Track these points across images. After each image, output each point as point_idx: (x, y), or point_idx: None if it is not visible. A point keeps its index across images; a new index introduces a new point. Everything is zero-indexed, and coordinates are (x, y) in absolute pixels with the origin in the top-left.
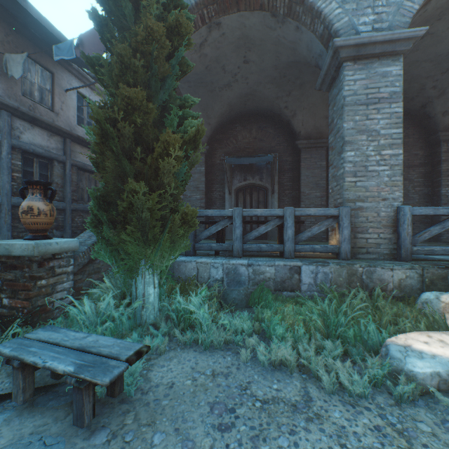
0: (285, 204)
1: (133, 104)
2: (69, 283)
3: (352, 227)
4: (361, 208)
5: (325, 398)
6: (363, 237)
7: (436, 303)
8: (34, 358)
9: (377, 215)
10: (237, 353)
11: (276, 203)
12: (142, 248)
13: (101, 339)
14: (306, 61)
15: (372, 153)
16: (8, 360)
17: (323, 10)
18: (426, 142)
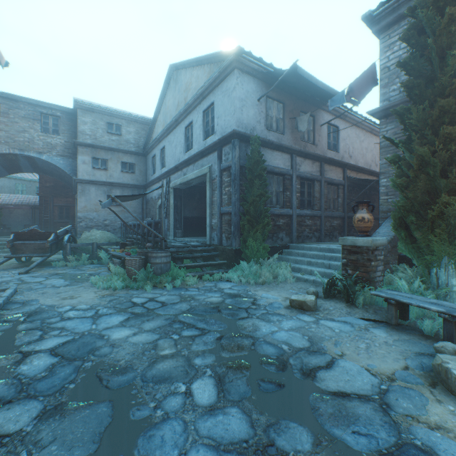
0: None
1: (449, 137)
2: (381, 267)
3: None
4: None
5: None
6: None
7: None
8: (406, 300)
9: None
10: None
11: None
12: (446, 246)
13: (443, 302)
14: None
15: None
16: (385, 299)
17: None
18: None
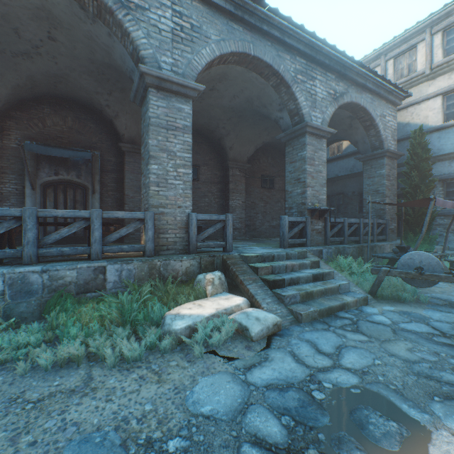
0: (109, 205)
1: None
2: None
3: (156, 229)
4: (163, 213)
5: (107, 373)
6: (164, 237)
7: (203, 281)
8: None
9: (175, 219)
10: (15, 369)
11: (97, 203)
12: None
13: None
14: (122, 70)
15: (172, 169)
16: None
17: (132, 33)
18: (222, 166)
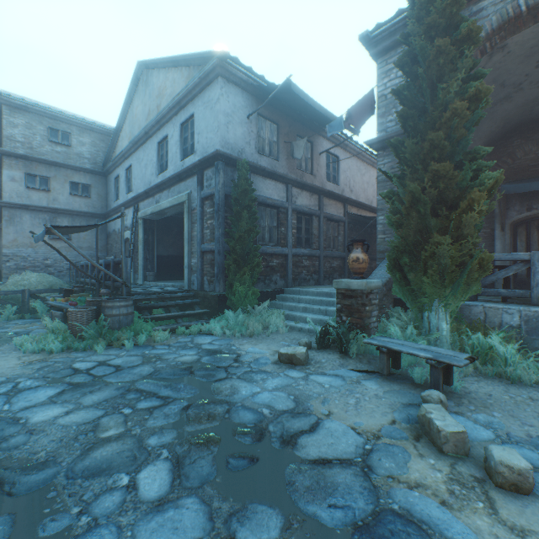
0: None
1: (439, 175)
2: (376, 312)
3: None
4: None
5: None
6: None
7: None
8: (397, 347)
9: None
10: None
11: None
12: (437, 288)
13: (432, 347)
14: None
15: None
16: (377, 347)
17: None
18: None
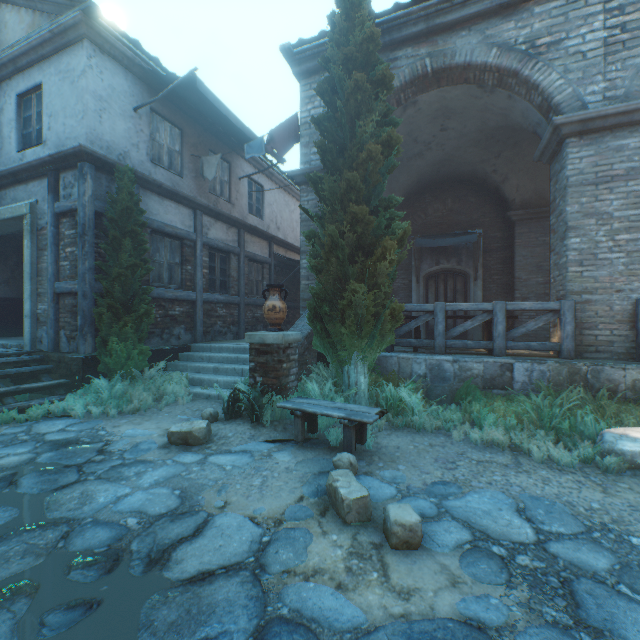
0: (492, 293)
1: (356, 218)
2: (296, 369)
3: (577, 323)
4: (589, 301)
5: (534, 464)
6: (590, 334)
7: None
8: (312, 409)
9: (609, 308)
10: (448, 436)
11: (479, 292)
12: (356, 340)
13: (347, 405)
14: (521, 127)
15: (603, 238)
16: (292, 411)
17: (541, 83)
18: None
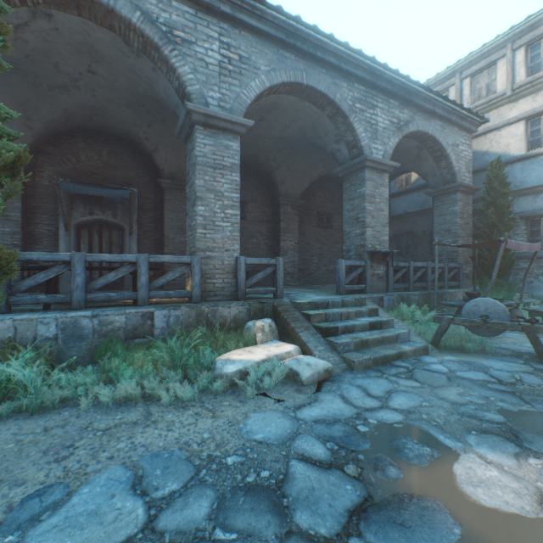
0: (147, 248)
1: None
2: None
3: (203, 274)
4: (210, 256)
5: (164, 410)
6: (212, 282)
7: (253, 328)
8: None
9: (223, 263)
10: (78, 406)
11: (135, 246)
12: None
13: None
14: (166, 104)
15: (219, 210)
16: None
17: (178, 69)
18: (272, 203)
